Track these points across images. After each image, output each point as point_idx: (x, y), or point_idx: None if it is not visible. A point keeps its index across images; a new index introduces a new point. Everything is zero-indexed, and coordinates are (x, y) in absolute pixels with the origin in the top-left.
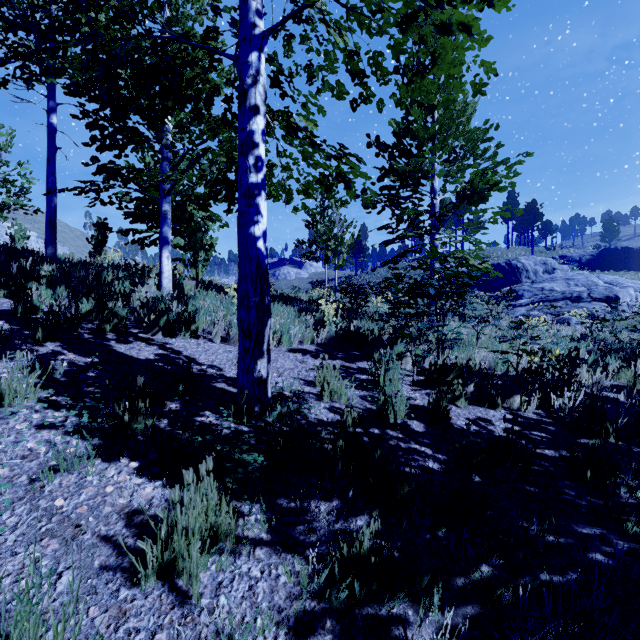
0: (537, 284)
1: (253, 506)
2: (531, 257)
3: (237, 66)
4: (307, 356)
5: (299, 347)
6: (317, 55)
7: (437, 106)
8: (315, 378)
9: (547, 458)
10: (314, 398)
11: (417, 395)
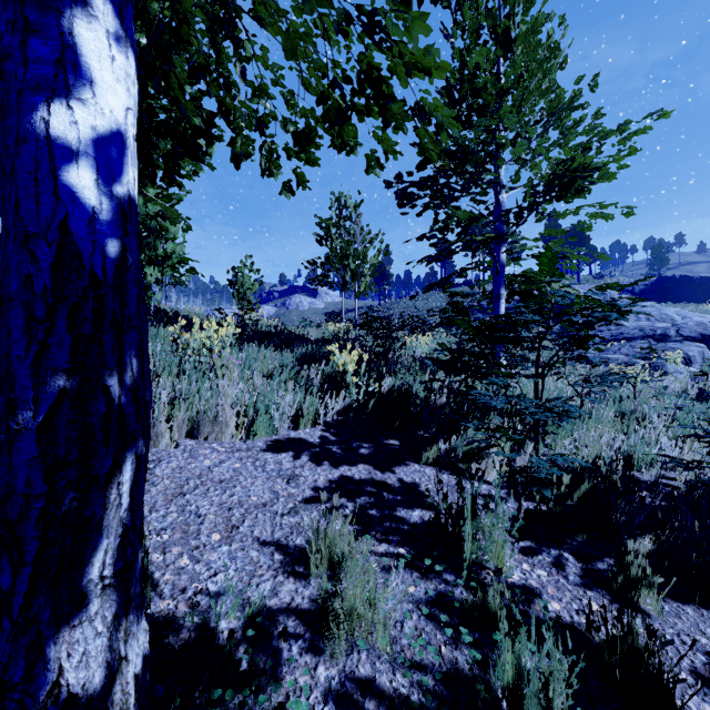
0: None
1: None
2: (587, 285)
3: None
4: (302, 459)
5: (290, 435)
6: None
7: (516, 39)
8: (310, 543)
9: None
10: (300, 638)
11: (541, 574)
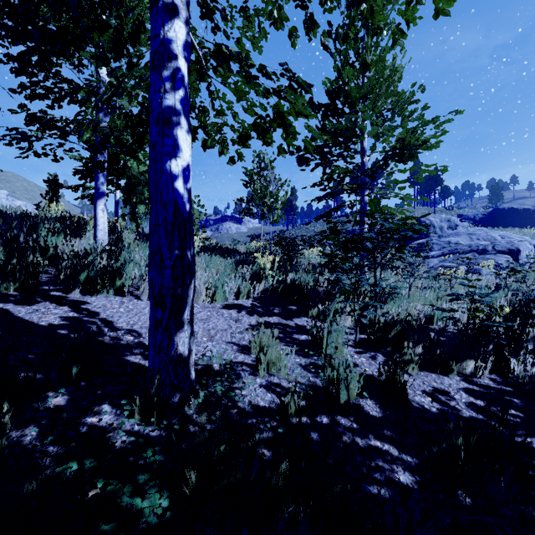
0: (444, 238)
1: None
2: (437, 215)
3: None
4: (242, 313)
5: (234, 302)
6: None
7: (370, 65)
8: (250, 342)
9: None
10: (248, 371)
11: (363, 360)
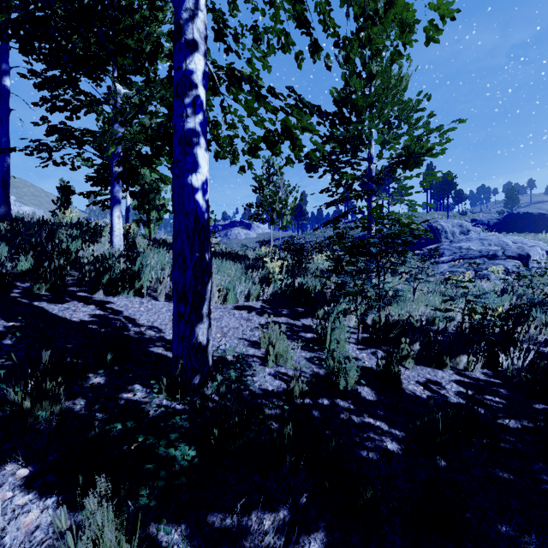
0: (455, 243)
1: (170, 544)
2: (449, 220)
3: (173, 2)
4: (252, 313)
5: (245, 304)
6: (262, 16)
7: (376, 75)
8: (260, 338)
9: (510, 430)
10: (258, 362)
11: (364, 355)
